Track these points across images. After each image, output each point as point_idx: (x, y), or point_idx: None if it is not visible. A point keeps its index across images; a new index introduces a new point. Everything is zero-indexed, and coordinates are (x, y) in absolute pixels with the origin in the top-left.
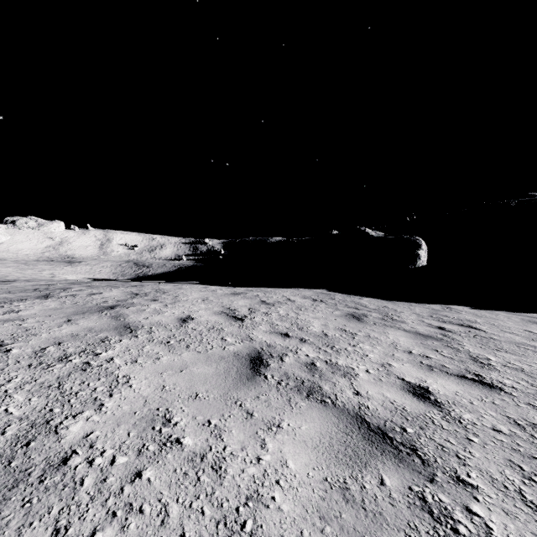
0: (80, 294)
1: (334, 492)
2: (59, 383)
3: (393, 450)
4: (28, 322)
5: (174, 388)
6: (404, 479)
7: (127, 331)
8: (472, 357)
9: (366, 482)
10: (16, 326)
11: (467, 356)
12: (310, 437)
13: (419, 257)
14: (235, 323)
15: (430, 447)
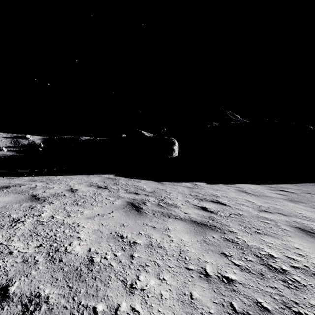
0: None
1: None
2: None
3: None
4: None
5: None
6: None
7: None
8: (260, 259)
9: None
10: None
11: (254, 256)
12: None
13: (174, 150)
14: None
15: None
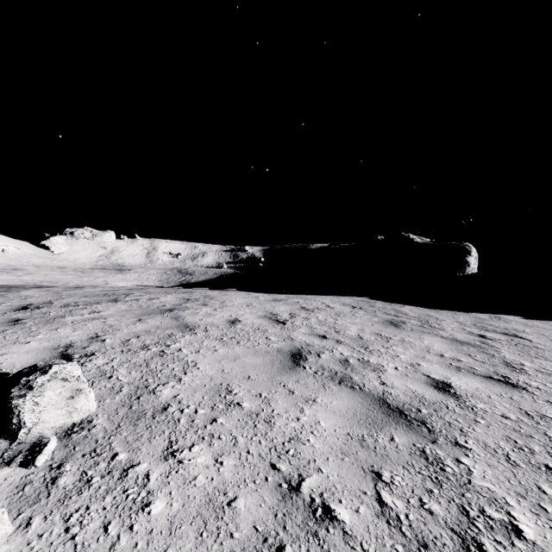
0: (141, 298)
1: (353, 441)
2: (147, 363)
3: (406, 422)
4: (109, 320)
5: (231, 371)
6: (411, 439)
7: (187, 329)
8: (506, 362)
9: (379, 438)
10: (102, 323)
11: (501, 361)
12: (339, 409)
13: (468, 264)
14: (277, 326)
15: (439, 423)
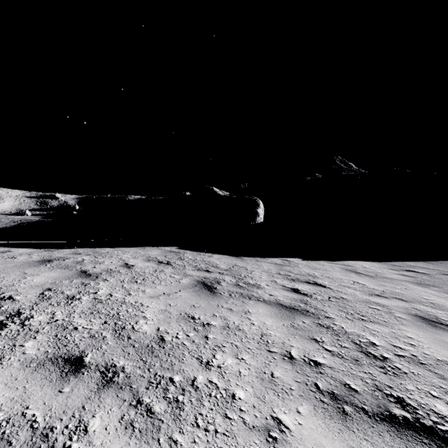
0: None
1: None
2: None
3: None
4: None
5: None
6: None
7: None
8: (358, 346)
9: None
10: None
11: (351, 343)
12: None
13: (258, 214)
14: None
15: None
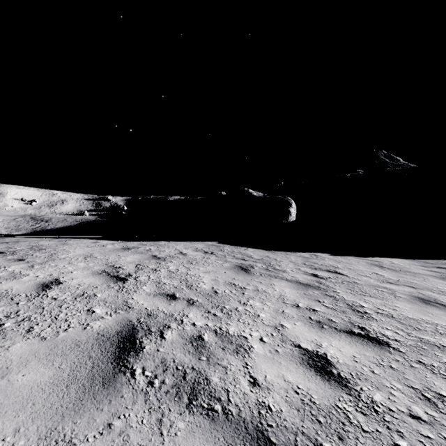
0: None
1: None
2: None
3: None
4: None
5: None
6: None
7: None
8: (350, 306)
9: None
10: None
11: (345, 304)
12: None
13: (290, 213)
14: (114, 285)
15: None
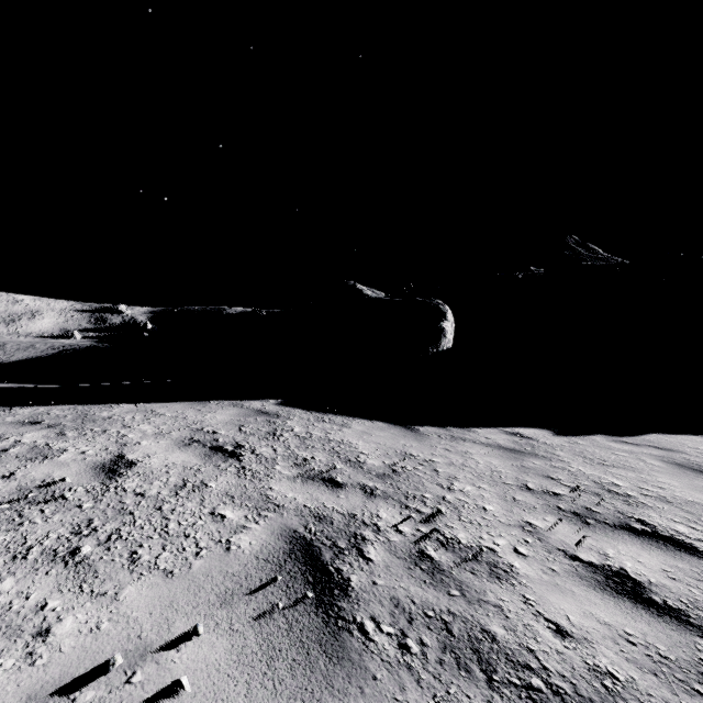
0: None
1: None
2: None
3: None
4: None
5: None
6: None
7: None
8: None
9: None
10: None
11: None
12: None
13: (444, 333)
14: None
15: None
